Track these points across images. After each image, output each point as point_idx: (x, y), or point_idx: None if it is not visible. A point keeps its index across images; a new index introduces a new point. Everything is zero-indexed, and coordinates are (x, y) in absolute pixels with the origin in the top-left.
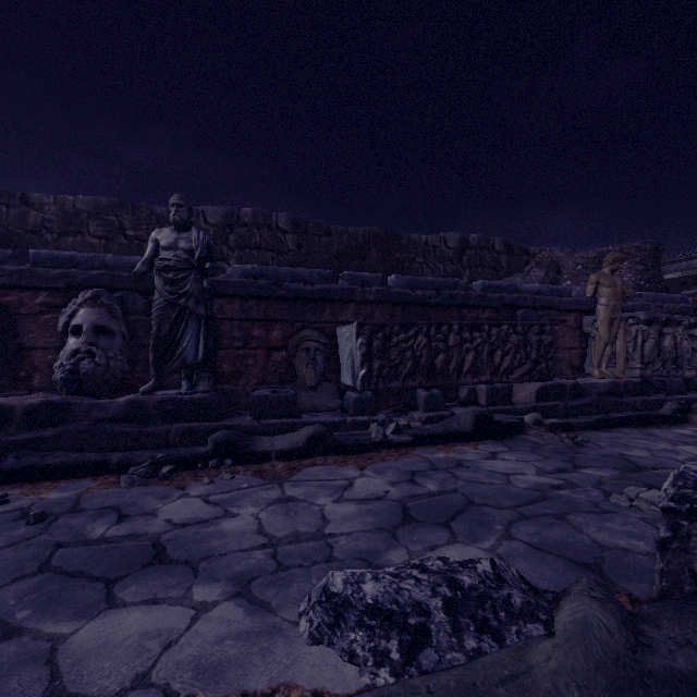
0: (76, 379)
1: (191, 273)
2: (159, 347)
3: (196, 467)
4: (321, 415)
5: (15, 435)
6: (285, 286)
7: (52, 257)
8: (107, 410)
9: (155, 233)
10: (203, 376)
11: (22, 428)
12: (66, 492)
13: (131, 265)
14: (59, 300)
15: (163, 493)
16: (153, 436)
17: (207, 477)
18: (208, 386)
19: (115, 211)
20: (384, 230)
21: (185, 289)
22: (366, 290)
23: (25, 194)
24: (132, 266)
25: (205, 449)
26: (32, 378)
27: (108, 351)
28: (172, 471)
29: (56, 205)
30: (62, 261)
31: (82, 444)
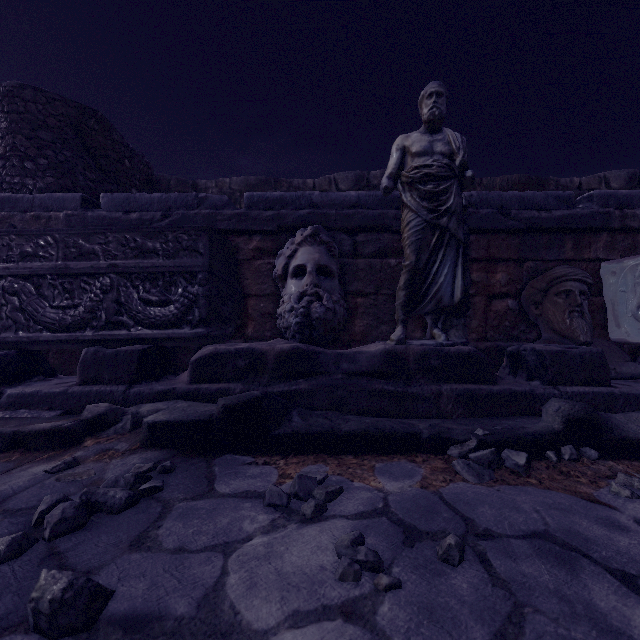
0: (308, 325)
1: (452, 184)
2: (414, 283)
3: (539, 456)
4: (632, 384)
5: (268, 386)
6: (514, 215)
7: (264, 199)
8: (358, 361)
9: (401, 139)
10: (454, 323)
11: (274, 378)
12: (399, 481)
13: (337, 201)
14: (270, 244)
15: (587, 512)
16: (419, 398)
17: (617, 483)
18: (462, 336)
19: (261, 188)
20: (526, 176)
21: (446, 204)
22: (627, 213)
23: (195, 181)
24: (338, 203)
25: (544, 427)
26: (245, 327)
27: (330, 294)
28: (528, 461)
29: (216, 188)
30: (272, 203)
31: (339, 403)
